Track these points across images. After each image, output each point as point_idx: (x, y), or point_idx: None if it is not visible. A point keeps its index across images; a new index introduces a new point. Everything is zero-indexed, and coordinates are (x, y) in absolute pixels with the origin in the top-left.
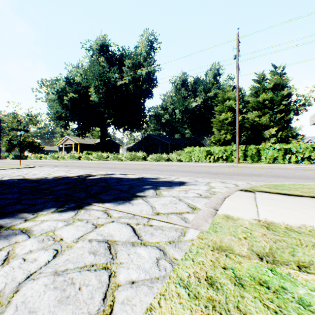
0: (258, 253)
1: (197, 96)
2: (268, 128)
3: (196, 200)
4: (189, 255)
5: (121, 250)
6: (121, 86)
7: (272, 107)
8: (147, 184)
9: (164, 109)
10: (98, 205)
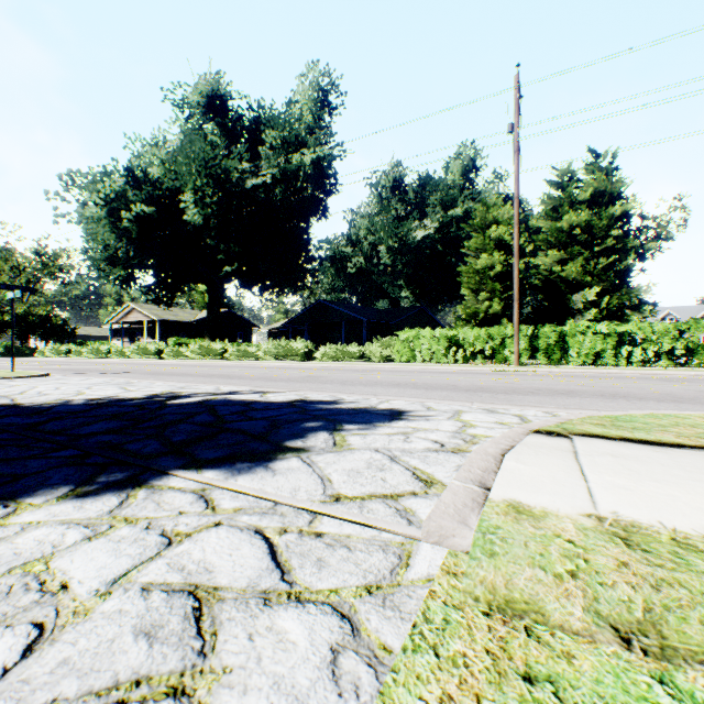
0: (615, 624)
1: (426, 215)
2: (582, 287)
3: (433, 460)
4: (425, 632)
5: (231, 622)
6: (255, 190)
7: (590, 242)
8: (312, 418)
9: (354, 244)
10: (185, 477)
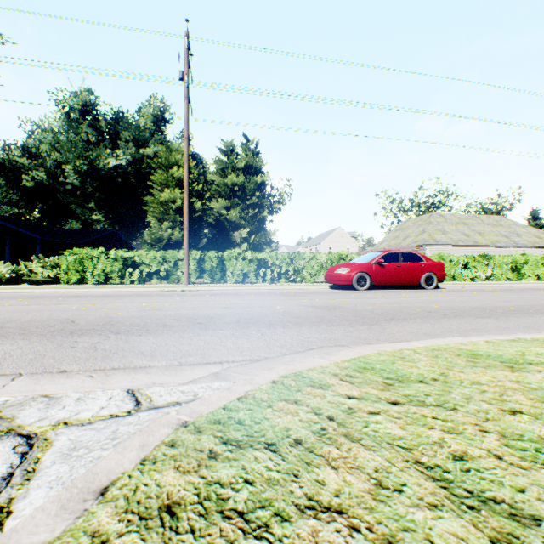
0: None
1: (120, 148)
2: (240, 228)
3: None
4: None
5: None
6: None
7: (245, 198)
8: None
9: (33, 156)
10: None
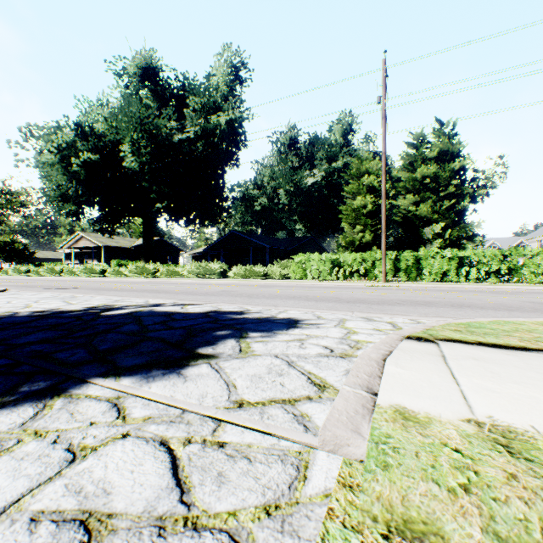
0: None
1: (315, 166)
2: (431, 223)
3: (324, 364)
4: None
5: None
6: (181, 143)
7: (437, 189)
8: (223, 327)
9: (259, 188)
10: (103, 385)
